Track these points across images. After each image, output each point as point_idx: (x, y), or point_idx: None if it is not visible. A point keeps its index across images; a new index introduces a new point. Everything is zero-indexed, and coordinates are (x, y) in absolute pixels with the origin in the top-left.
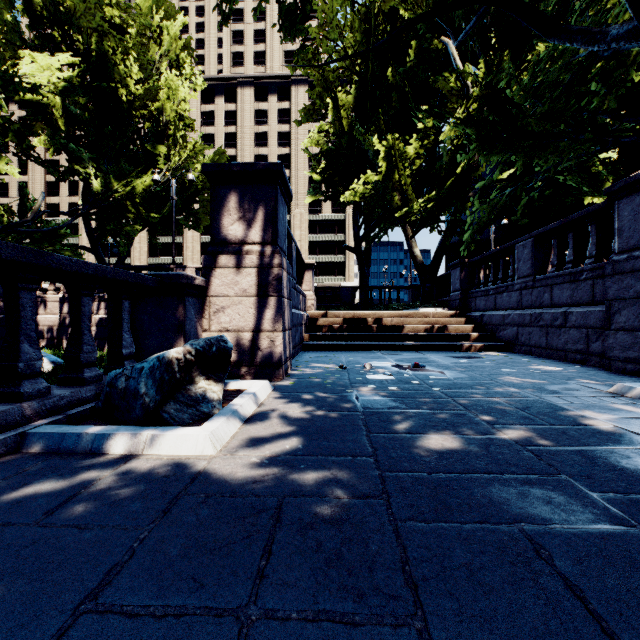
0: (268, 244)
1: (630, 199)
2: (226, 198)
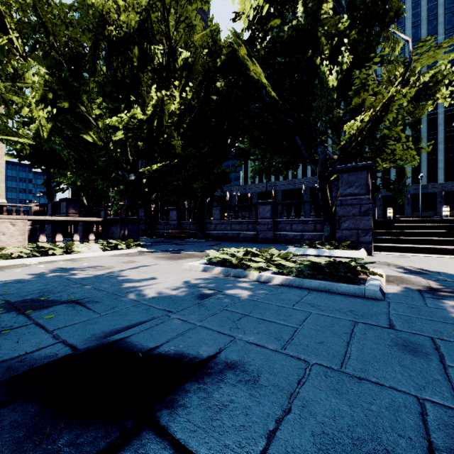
0: (80, 214)
1: (141, 209)
2: (70, 204)
